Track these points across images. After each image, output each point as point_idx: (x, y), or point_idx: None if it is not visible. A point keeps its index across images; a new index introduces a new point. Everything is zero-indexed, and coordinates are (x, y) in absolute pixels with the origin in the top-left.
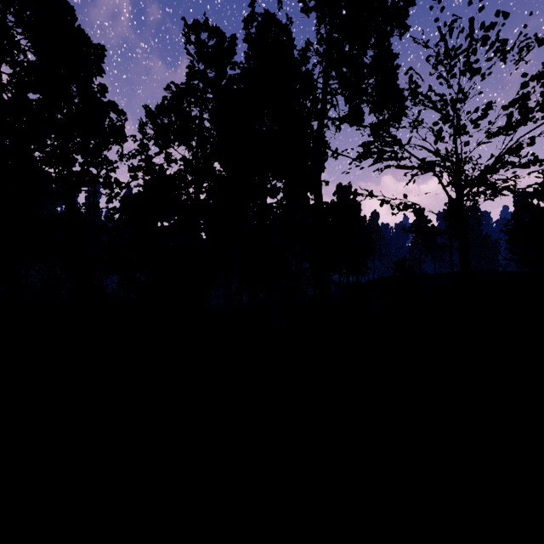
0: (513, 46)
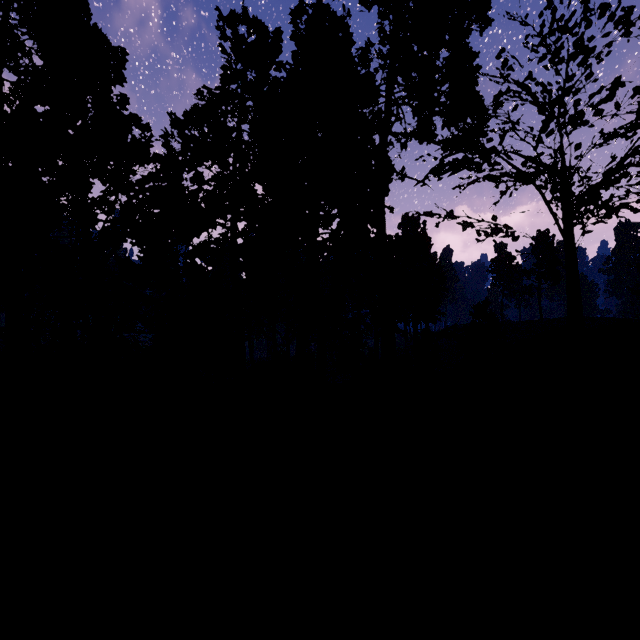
0: None
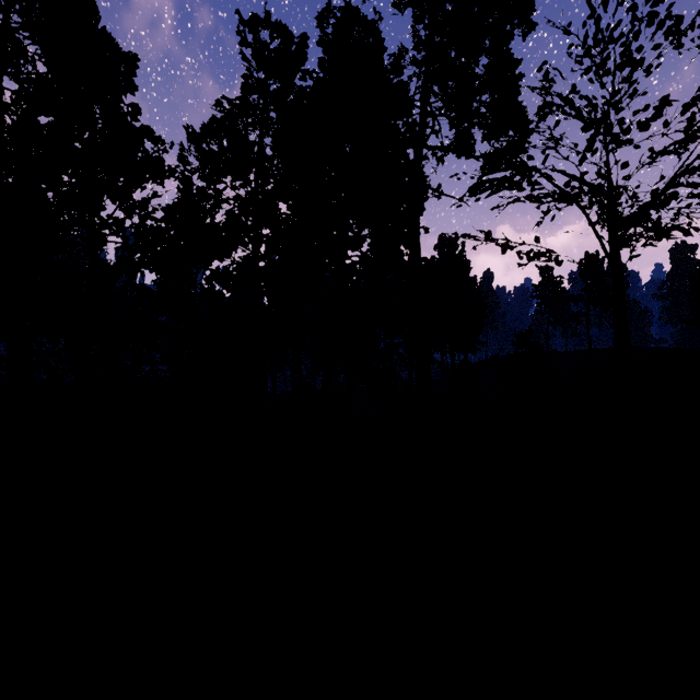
0: (692, 25)
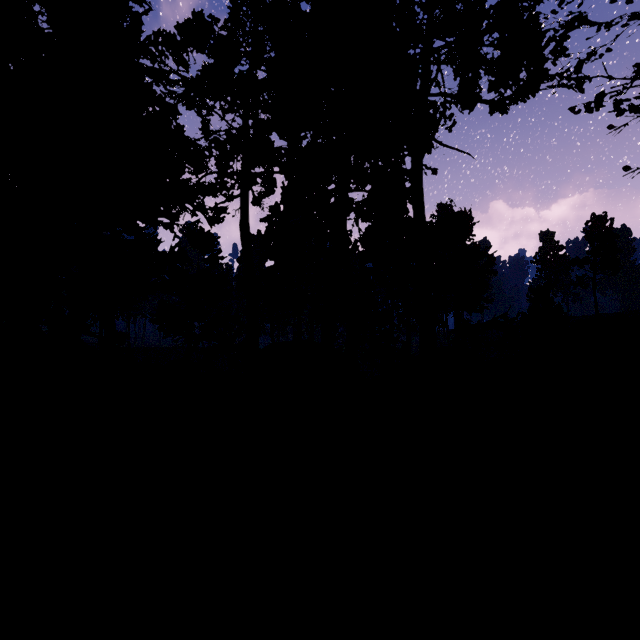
0: None
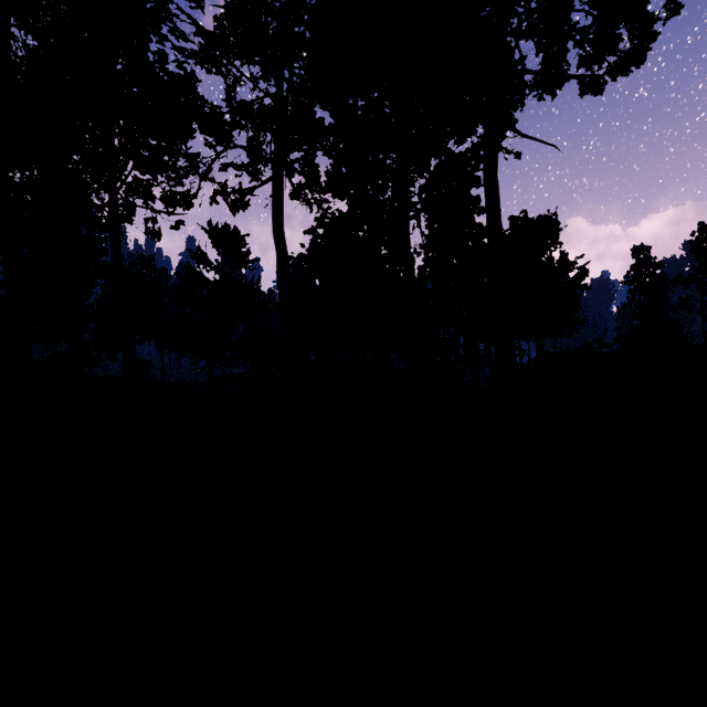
0: None
